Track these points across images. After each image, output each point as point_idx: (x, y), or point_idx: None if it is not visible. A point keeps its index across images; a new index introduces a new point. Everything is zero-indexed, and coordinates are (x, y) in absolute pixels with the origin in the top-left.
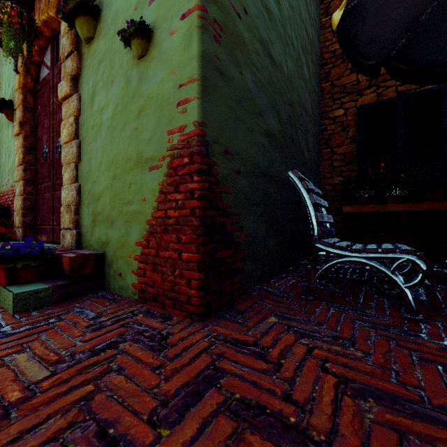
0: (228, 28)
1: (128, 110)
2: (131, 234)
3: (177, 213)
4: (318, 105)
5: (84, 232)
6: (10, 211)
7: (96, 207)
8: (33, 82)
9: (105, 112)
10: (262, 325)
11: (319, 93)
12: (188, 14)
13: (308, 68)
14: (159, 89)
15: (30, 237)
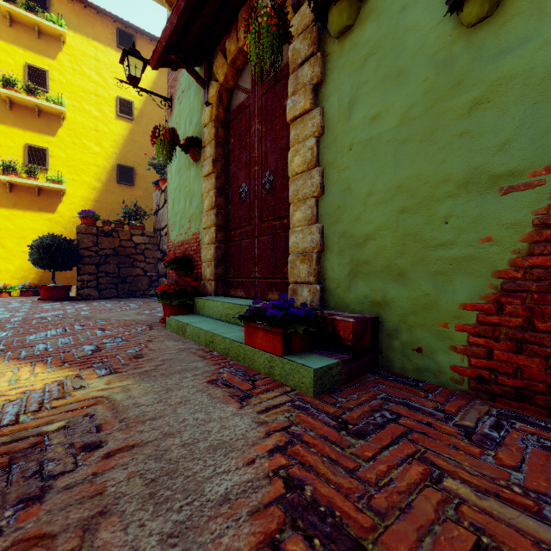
0: None
1: (441, 108)
2: (449, 292)
3: None
4: None
5: (332, 288)
6: (193, 262)
7: (357, 253)
8: (224, 112)
9: (381, 122)
10: None
11: None
12: None
13: None
14: (535, 60)
15: (221, 291)
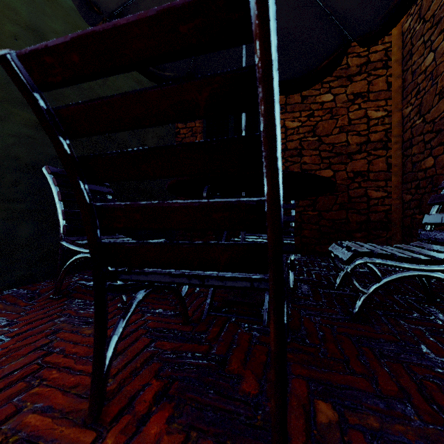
0: None
1: None
2: None
3: None
4: None
5: None
6: None
7: None
8: None
9: None
10: None
11: None
12: None
13: None
14: None
15: None
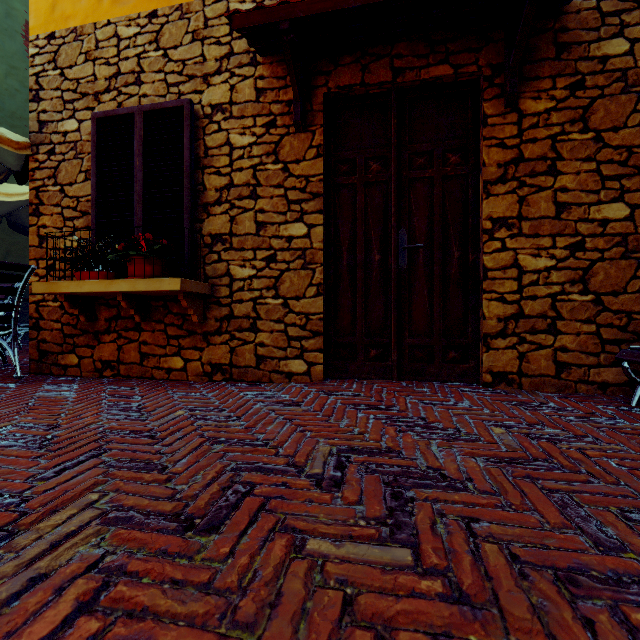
0: None
1: None
2: None
3: None
4: None
5: None
6: None
7: None
8: None
9: None
10: None
11: None
12: None
13: None
14: None
15: None
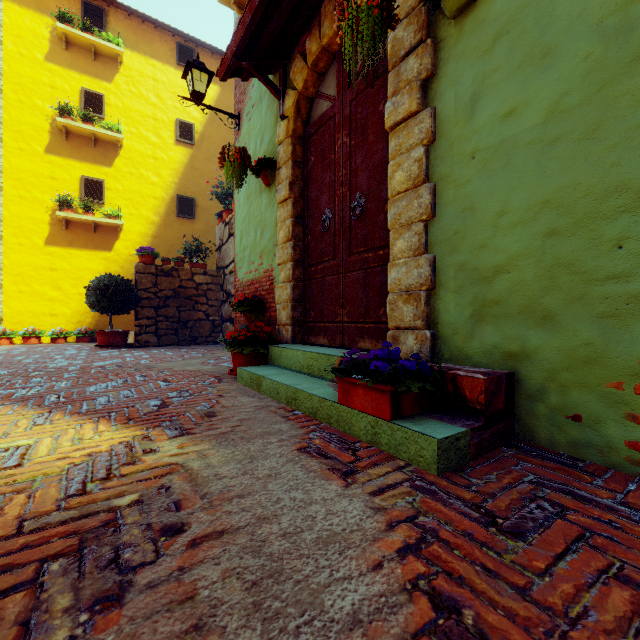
0: None
1: (612, 93)
2: (624, 341)
3: None
4: None
5: (446, 335)
6: (264, 303)
7: (483, 291)
8: (302, 125)
9: (517, 119)
10: None
11: None
12: None
13: None
14: None
15: (298, 338)
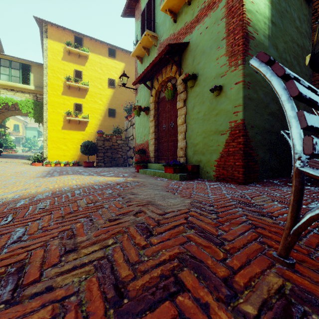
0: (252, 81)
1: (211, 113)
2: (212, 157)
3: (233, 149)
4: (309, 81)
5: (189, 158)
6: (146, 151)
7: (195, 148)
8: (157, 98)
9: (200, 114)
10: (267, 187)
11: (310, 74)
12: (238, 83)
13: (299, 65)
14: (225, 107)
15: (156, 161)
